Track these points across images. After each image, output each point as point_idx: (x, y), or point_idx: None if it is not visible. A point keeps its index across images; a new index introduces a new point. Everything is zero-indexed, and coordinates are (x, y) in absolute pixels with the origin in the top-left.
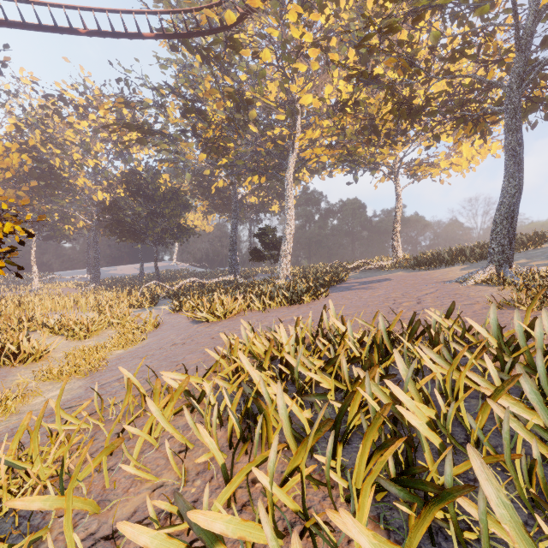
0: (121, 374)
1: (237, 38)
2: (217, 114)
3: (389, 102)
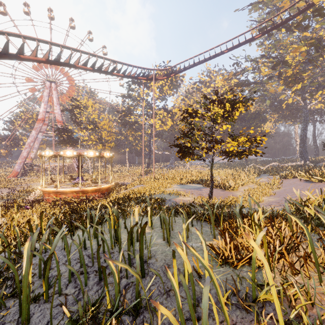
0: (292, 196)
1: (322, 7)
2: (295, 59)
3: None
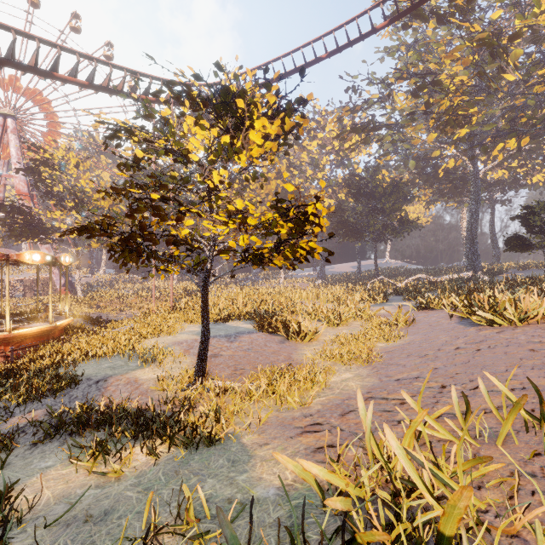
0: (411, 372)
1: None
2: (455, 78)
3: None
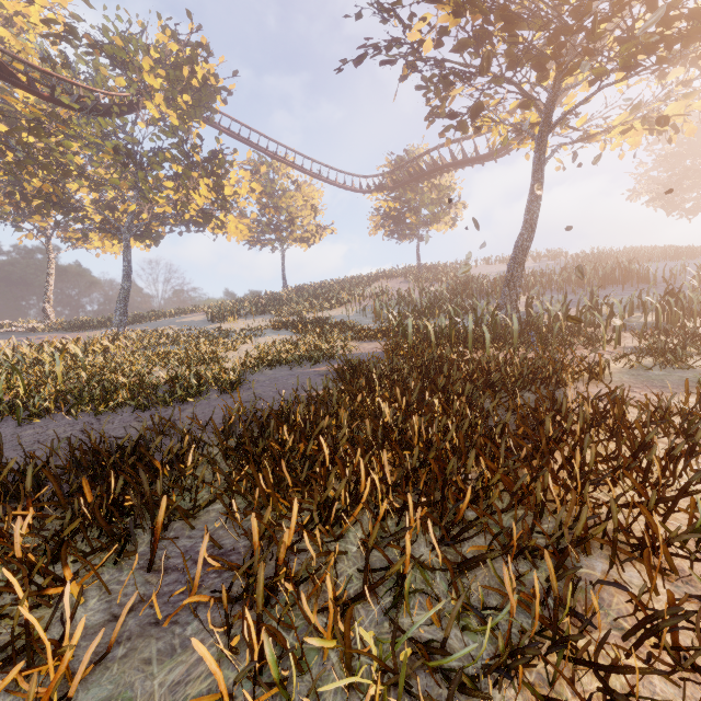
0: None
1: None
2: None
3: (41, 172)
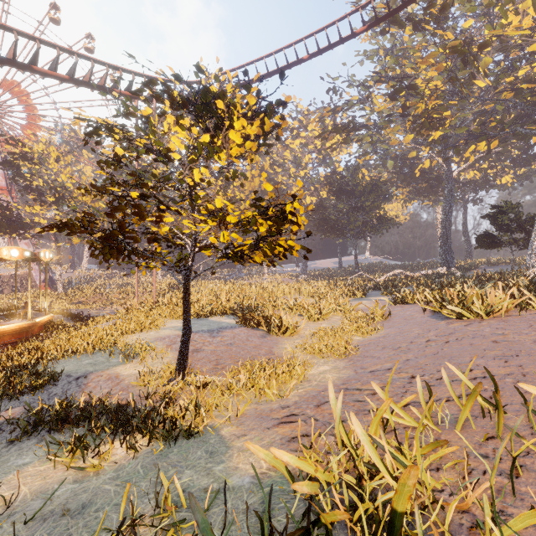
0: (384, 364)
1: None
2: (429, 83)
3: None
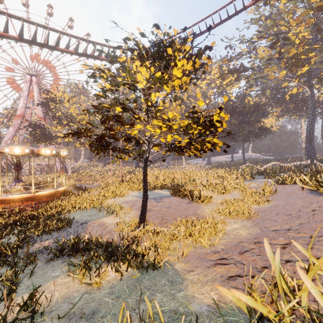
0: (283, 225)
1: None
2: (299, 34)
3: None
